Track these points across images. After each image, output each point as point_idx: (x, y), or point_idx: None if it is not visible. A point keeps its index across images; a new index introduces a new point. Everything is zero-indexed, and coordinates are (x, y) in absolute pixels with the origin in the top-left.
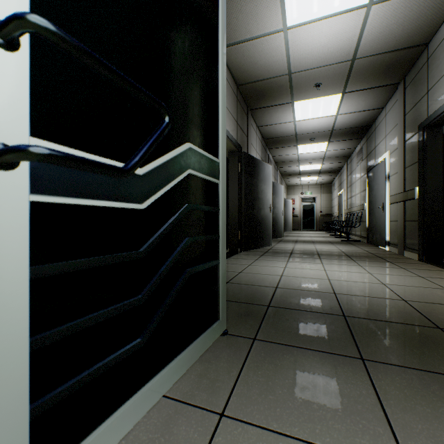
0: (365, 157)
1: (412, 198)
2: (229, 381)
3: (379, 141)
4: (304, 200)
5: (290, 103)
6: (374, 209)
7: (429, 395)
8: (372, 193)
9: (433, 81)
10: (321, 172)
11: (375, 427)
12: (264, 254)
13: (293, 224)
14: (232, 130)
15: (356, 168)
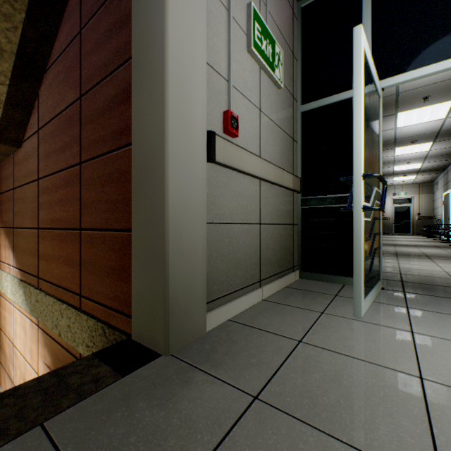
0: None
1: None
2: (402, 301)
3: None
4: (397, 202)
5: (393, 115)
6: None
7: None
8: None
9: None
10: (420, 171)
11: None
12: None
13: (383, 228)
14: None
15: None
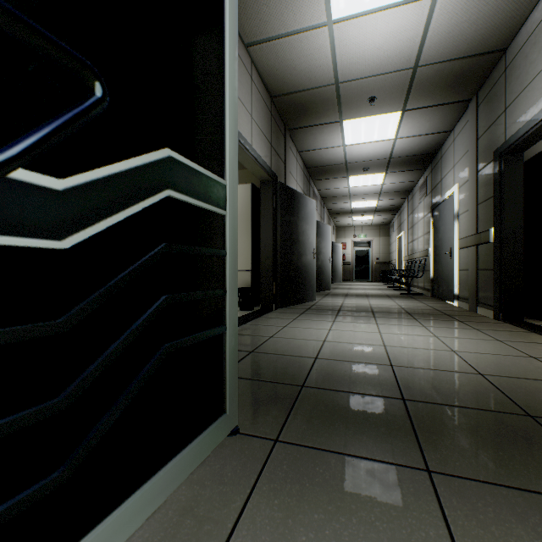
0: (429, 191)
1: (486, 241)
2: (227, 520)
3: (447, 171)
4: (357, 245)
5: (338, 122)
6: (440, 255)
7: (528, 536)
8: (437, 236)
9: (512, 96)
10: (377, 210)
11: None
12: (305, 311)
13: (344, 273)
14: (264, 154)
15: (419, 206)
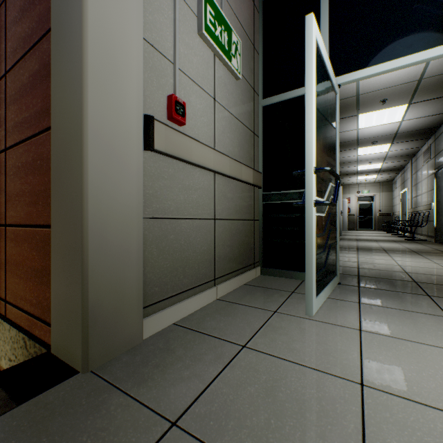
0: (432, 157)
1: None
2: (355, 296)
3: None
4: (361, 199)
5: (355, 116)
6: (442, 208)
7: None
8: (440, 193)
9: None
10: (381, 170)
11: (434, 309)
12: None
13: (348, 223)
14: None
15: (423, 168)
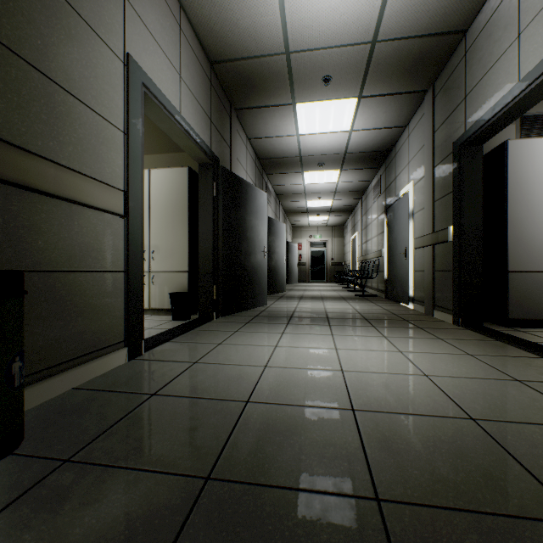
0: (383, 191)
1: (444, 240)
2: None
3: (401, 169)
4: (313, 245)
5: (290, 105)
6: (394, 255)
7: None
8: (392, 236)
9: (473, 81)
10: (332, 210)
11: None
12: (252, 320)
13: (300, 274)
14: (200, 129)
15: (373, 206)
